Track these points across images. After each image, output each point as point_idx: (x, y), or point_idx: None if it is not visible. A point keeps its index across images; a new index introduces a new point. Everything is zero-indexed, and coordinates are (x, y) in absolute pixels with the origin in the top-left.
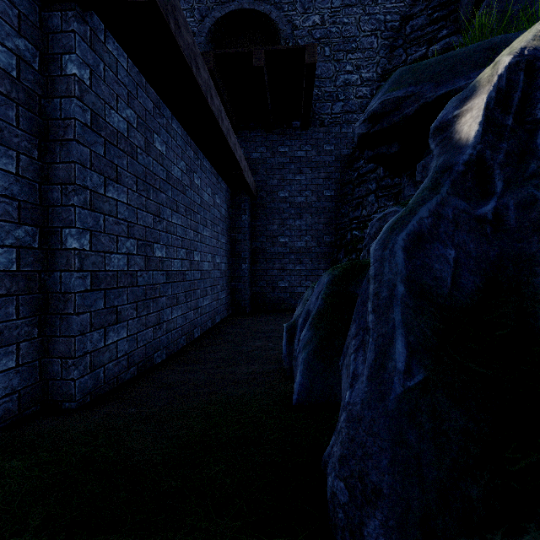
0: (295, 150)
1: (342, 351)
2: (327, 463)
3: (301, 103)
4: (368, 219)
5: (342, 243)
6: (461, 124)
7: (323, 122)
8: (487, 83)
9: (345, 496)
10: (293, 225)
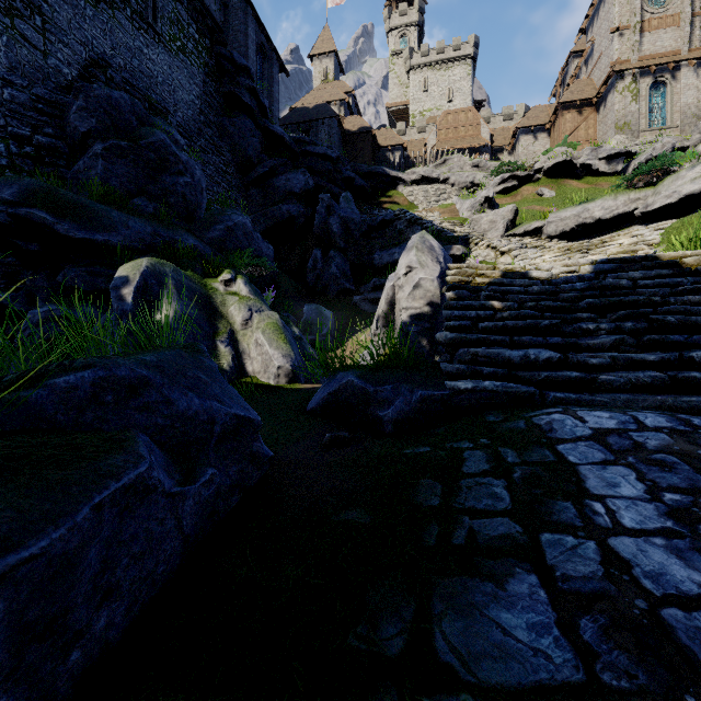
0: None
1: None
2: None
3: None
4: None
5: None
6: (126, 294)
7: None
8: (133, 281)
9: None
10: None
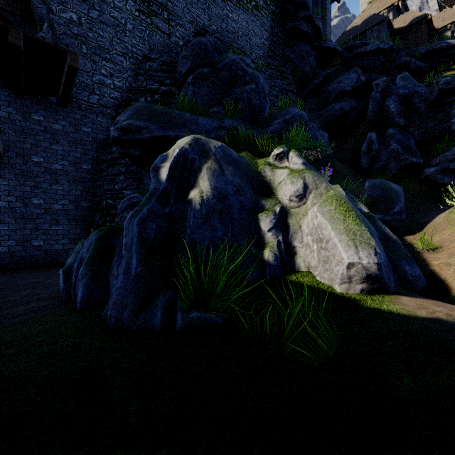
0: (52, 122)
1: (107, 276)
2: (105, 315)
3: (59, 85)
4: (119, 192)
5: (98, 208)
6: (162, 172)
7: (81, 106)
8: (171, 157)
9: (115, 313)
10: (49, 189)
